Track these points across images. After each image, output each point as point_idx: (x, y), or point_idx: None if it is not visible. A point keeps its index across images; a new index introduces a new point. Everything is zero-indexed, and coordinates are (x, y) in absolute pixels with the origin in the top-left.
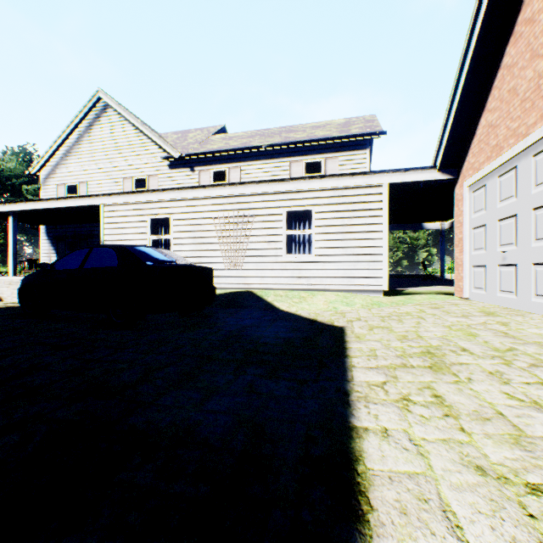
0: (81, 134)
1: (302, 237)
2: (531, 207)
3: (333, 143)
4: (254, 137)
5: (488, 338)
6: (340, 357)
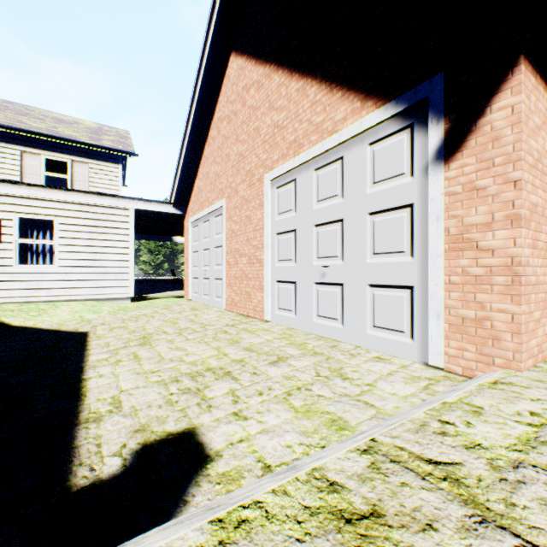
0: None
1: (42, 246)
2: (215, 246)
3: (83, 148)
4: None
5: (182, 324)
6: (81, 351)
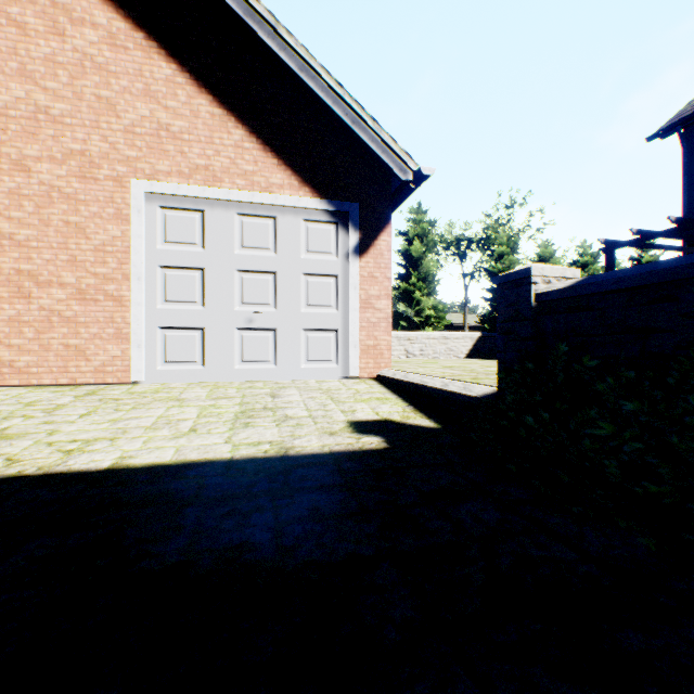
0: None
1: None
2: None
3: None
4: None
5: None
6: None
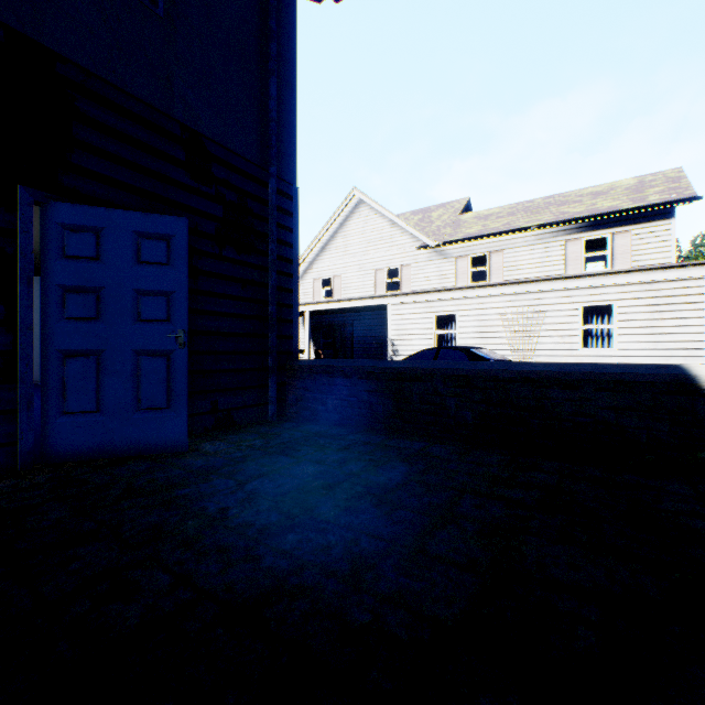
0: (335, 231)
1: (599, 331)
2: None
3: (623, 216)
4: (515, 214)
5: None
6: None
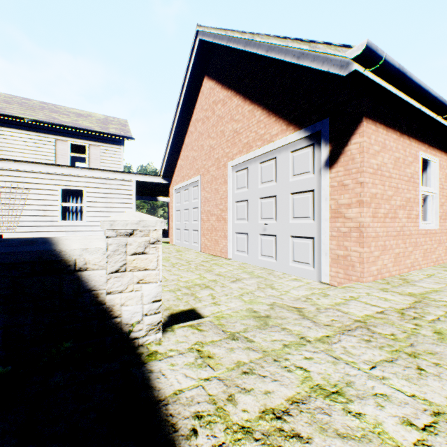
0: None
1: (76, 208)
2: (192, 207)
3: (96, 135)
4: (12, 103)
5: (173, 261)
6: None
